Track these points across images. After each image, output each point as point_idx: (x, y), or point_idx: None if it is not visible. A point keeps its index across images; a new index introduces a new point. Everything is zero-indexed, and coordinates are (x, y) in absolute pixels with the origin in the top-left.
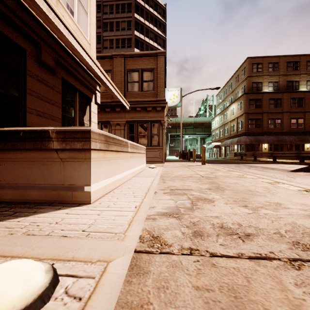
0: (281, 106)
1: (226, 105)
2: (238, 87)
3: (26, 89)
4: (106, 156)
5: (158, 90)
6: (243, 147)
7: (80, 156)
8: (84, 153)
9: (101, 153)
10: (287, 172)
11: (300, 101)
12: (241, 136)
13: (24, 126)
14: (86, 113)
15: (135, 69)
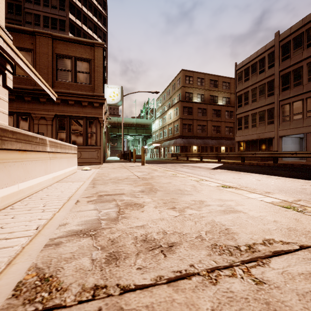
0: (206, 115)
1: (165, 109)
2: (175, 95)
3: None
4: None
5: (96, 84)
6: (179, 148)
7: None
8: None
9: None
10: (210, 170)
11: (218, 113)
12: (177, 139)
13: None
14: None
15: (67, 56)
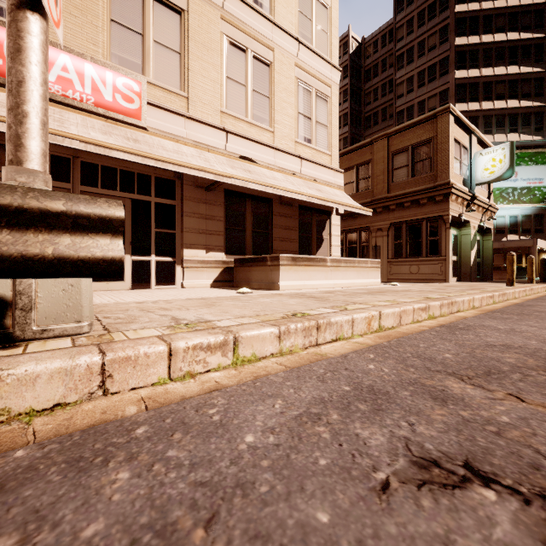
0: None
1: None
2: None
3: (273, 225)
4: (293, 268)
5: (438, 169)
6: None
7: (276, 268)
8: (277, 267)
9: (288, 267)
10: None
11: None
12: None
13: (272, 250)
14: (326, 228)
15: (403, 149)
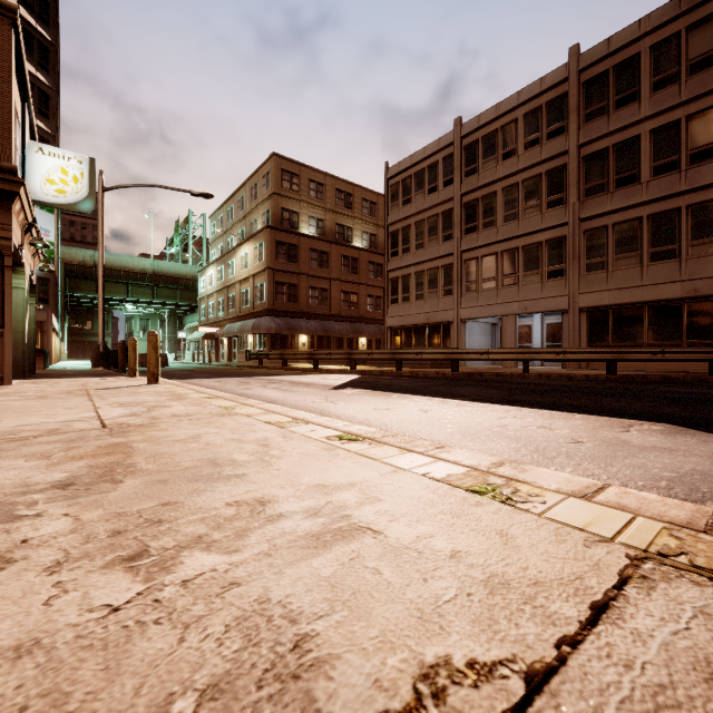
0: (329, 267)
1: (232, 244)
2: (256, 211)
3: None
4: None
5: None
6: (266, 339)
7: None
8: None
9: None
10: (329, 391)
11: (354, 265)
12: (262, 317)
13: None
14: None
15: None
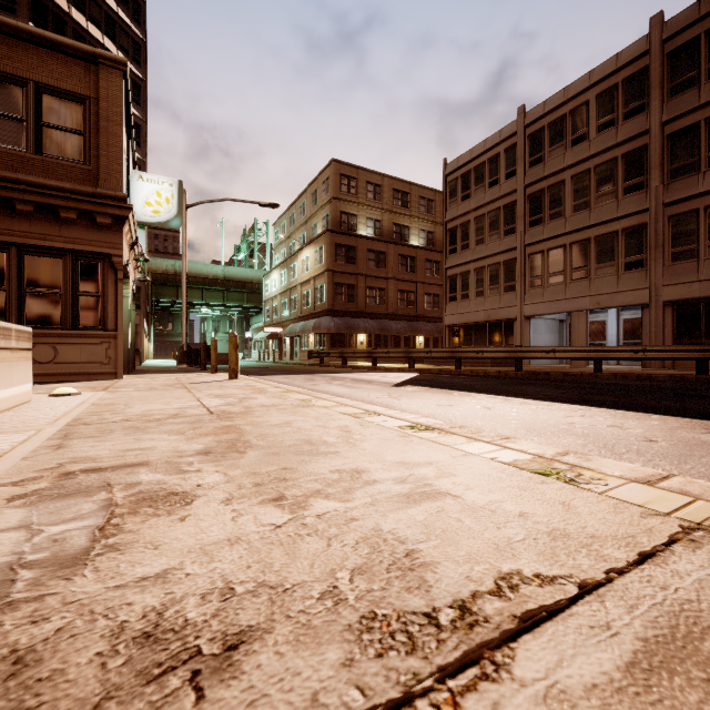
0: (386, 267)
1: (294, 248)
2: (316, 216)
3: None
4: None
5: (102, 165)
6: (326, 338)
7: None
8: None
9: None
10: (391, 388)
11: (411, 263)
12: (322, 317)
13: None
14: None
15: (12, 77)
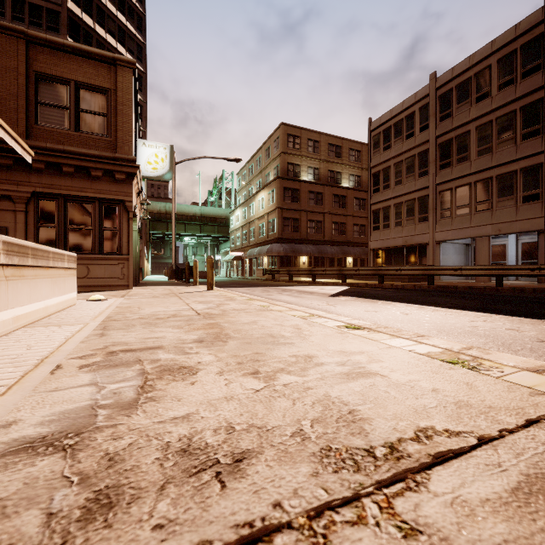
0: (323, 204)
1: (252, 192)
2: (269, 167)
3: None
4: None
5: (119, 137)
6: (276, 260)
7: None
8: None
9: None
10: (328, 298)
11: (343, 201)
12: (274, 244)
13: None
14: None
15: (60, 79)
